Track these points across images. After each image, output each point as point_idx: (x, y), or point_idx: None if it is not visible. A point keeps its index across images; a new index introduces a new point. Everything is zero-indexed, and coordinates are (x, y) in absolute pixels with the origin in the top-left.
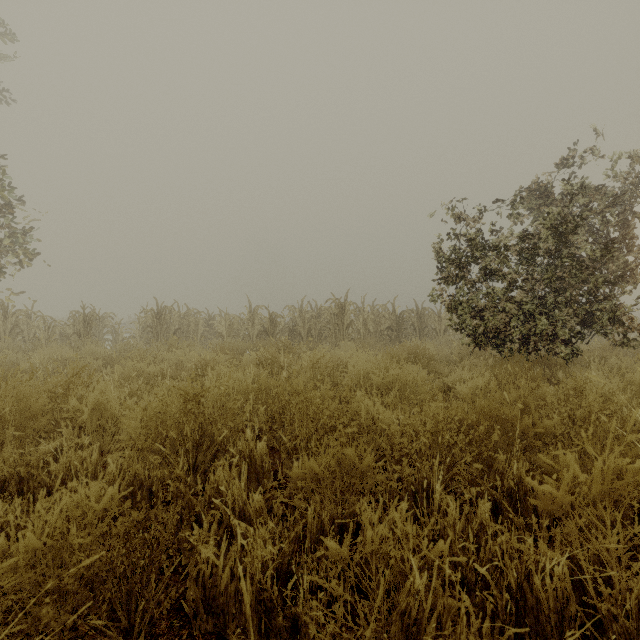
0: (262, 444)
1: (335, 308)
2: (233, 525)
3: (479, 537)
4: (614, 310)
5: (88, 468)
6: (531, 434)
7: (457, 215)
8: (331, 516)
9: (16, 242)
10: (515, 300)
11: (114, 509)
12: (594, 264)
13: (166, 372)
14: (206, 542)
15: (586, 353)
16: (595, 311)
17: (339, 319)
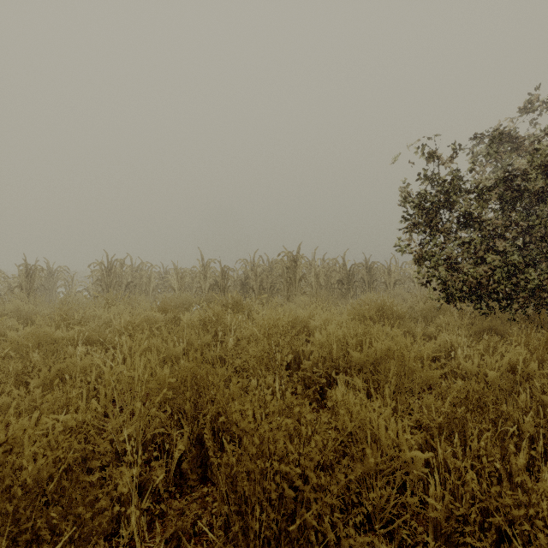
0: None
1: (287, 261)
2: None
3: None
4: None
5: None
6: None
7: (431, 152)
8: None
9: None
10: (496, 250)
11: None
12: None
13: (86, 336)
14: None
15: None
16: None
17: (291, 272)
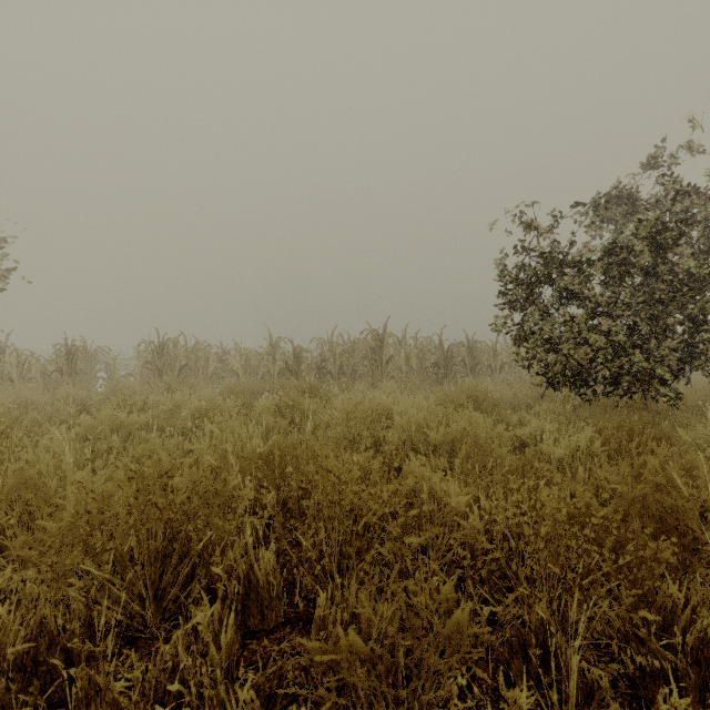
0: (268, 554)
1: (372, 340)
2: None
3: None
4: None
5: None
6: None
7: (528, 222)
8: None
9: None
10: (601, 330)
11: None
12: (697, 285)
13: (155, 422)
14: None
15: (690, 396)
16: (697, 344)
17: (377, 354)
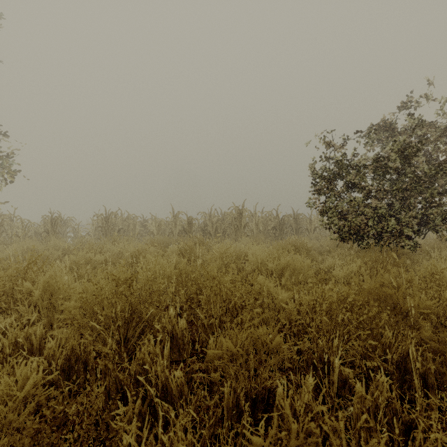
0: (182, 321)
1: (235, 213)
2: (156, 403)
3: (385, 414)
4: (444, 214)
5: (33, 342)
6: (416, 314)
7: (328, 142)
8: (245, 390)
9: (1, 164)
10: (371, 206)
11: (38, 394)
12: (429, 179)
13: (109, 260)
14: (131, 418)
15: (424, 245)
16: (429, 214)
17: (238, 221)
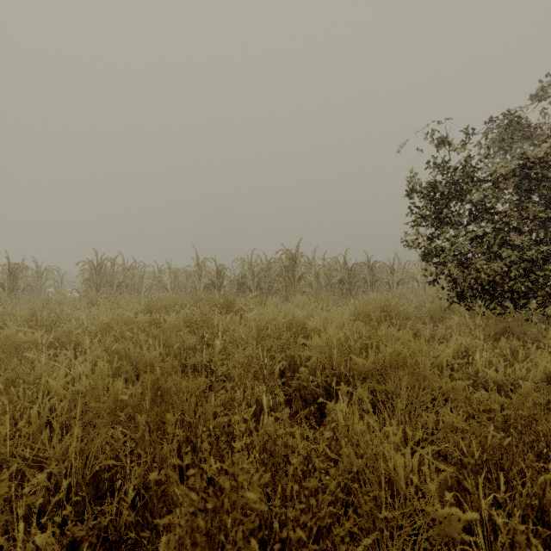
0: None
1: (286, 259)
2: None
3: None
4: None
5: None
6: None
7: (441, 138)
8: None
9: None
10: (511, 245)
11: None
12: None
13: (56, 339)
14: None
15: None
16: None
17: (290, 271)
